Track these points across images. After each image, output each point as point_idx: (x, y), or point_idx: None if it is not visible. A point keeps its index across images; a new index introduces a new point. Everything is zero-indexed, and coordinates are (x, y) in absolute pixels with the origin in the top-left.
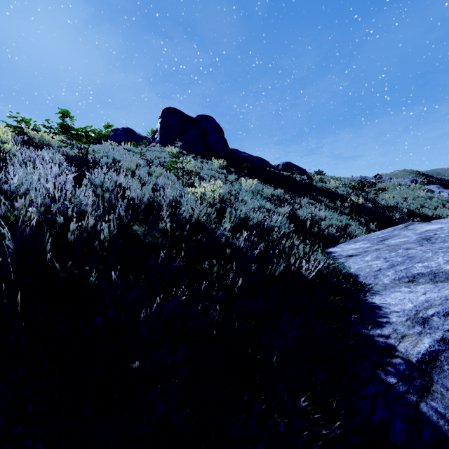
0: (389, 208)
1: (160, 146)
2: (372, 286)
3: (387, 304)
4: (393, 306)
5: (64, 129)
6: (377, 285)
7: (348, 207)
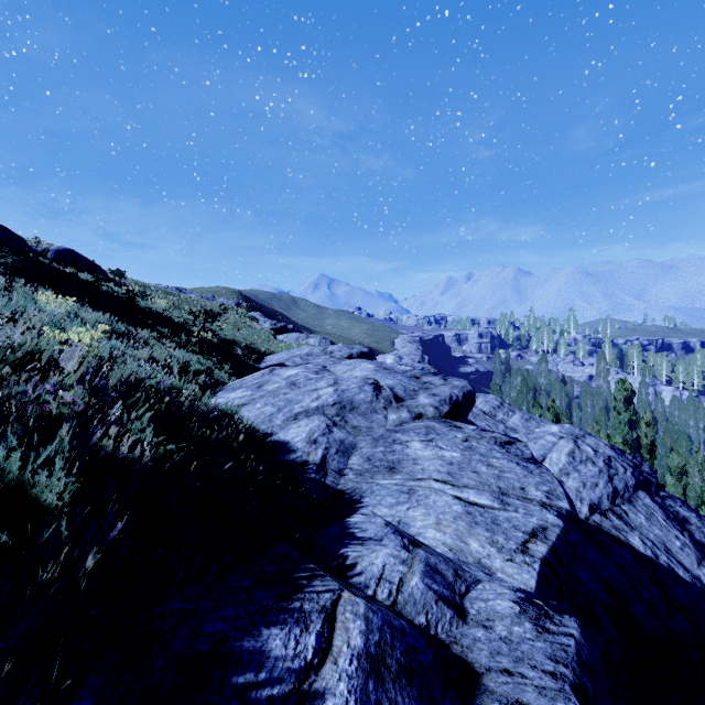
0: (229, 342)
1: None
2: (272, 429)
3: (292, 438)
4: (296, 438)
5: None
6: (274, 427)
7: (196, 343)
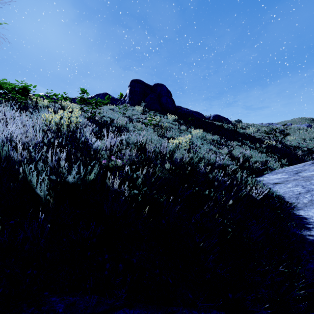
0: (293, 147)
1: (129, 106)
2: (296, 204)
3: (310, 216)
4: None
5: (81, 100)
6: (299, 203)
7: (264, 147)
